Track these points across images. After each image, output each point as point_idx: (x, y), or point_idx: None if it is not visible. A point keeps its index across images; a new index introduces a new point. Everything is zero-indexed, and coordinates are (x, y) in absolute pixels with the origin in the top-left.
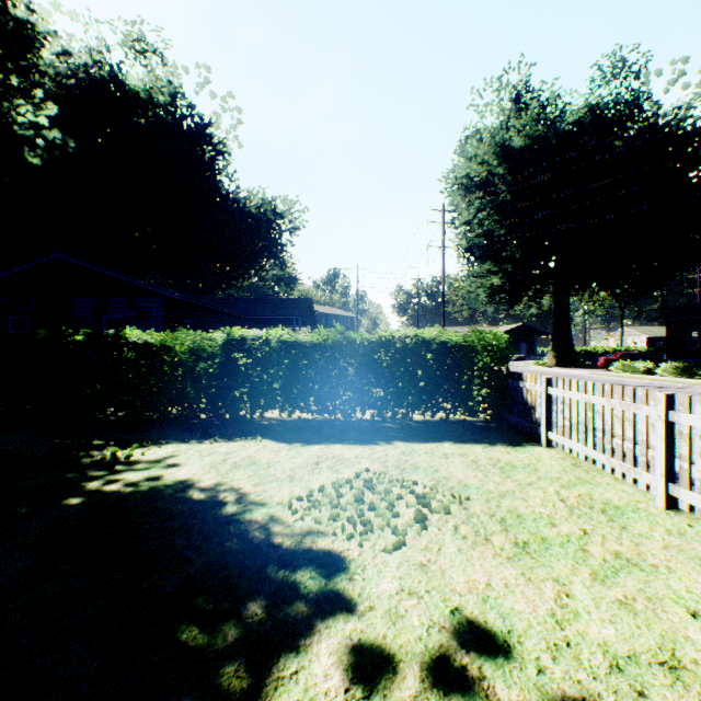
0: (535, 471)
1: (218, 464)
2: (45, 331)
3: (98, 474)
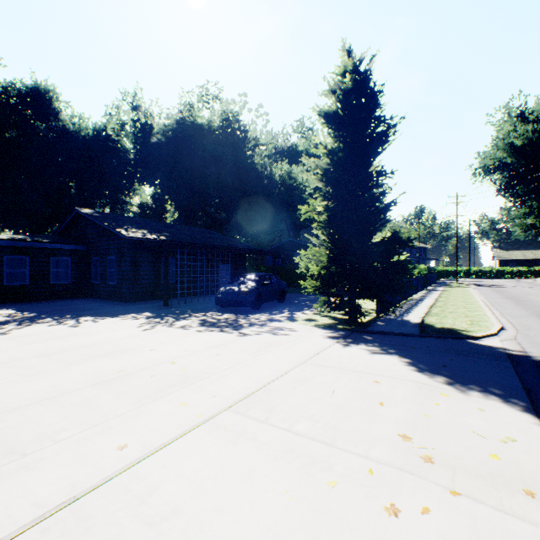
0: None
1: None
2: None
3: None
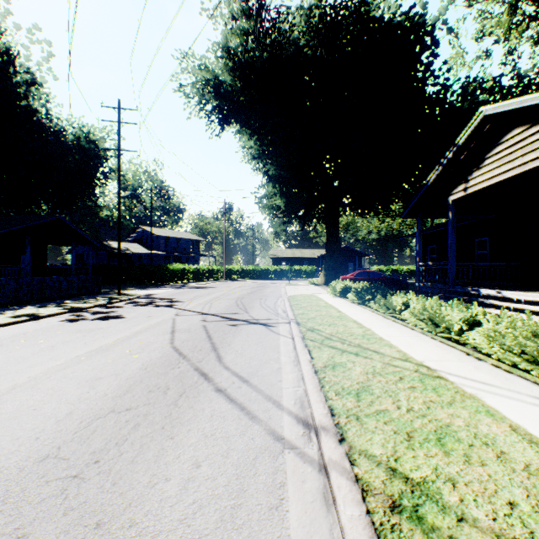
0: None
1: None
2: None
3: None
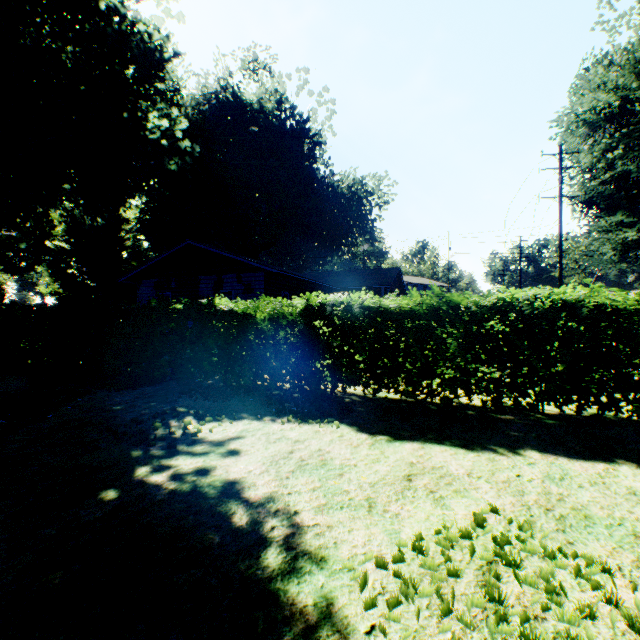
0: None
1: (280, 459)
2: (156, 301)
3: (156, 455)
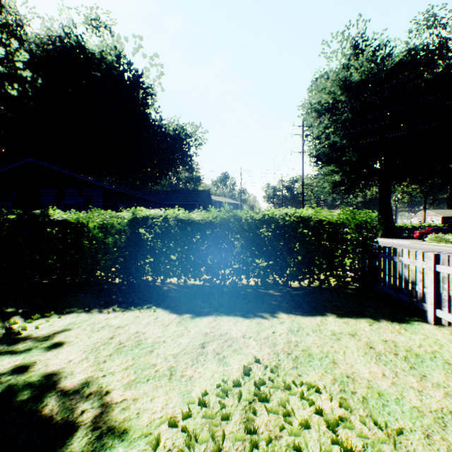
0: (449, 366)
1: (101, 346)
2: None
3: None
